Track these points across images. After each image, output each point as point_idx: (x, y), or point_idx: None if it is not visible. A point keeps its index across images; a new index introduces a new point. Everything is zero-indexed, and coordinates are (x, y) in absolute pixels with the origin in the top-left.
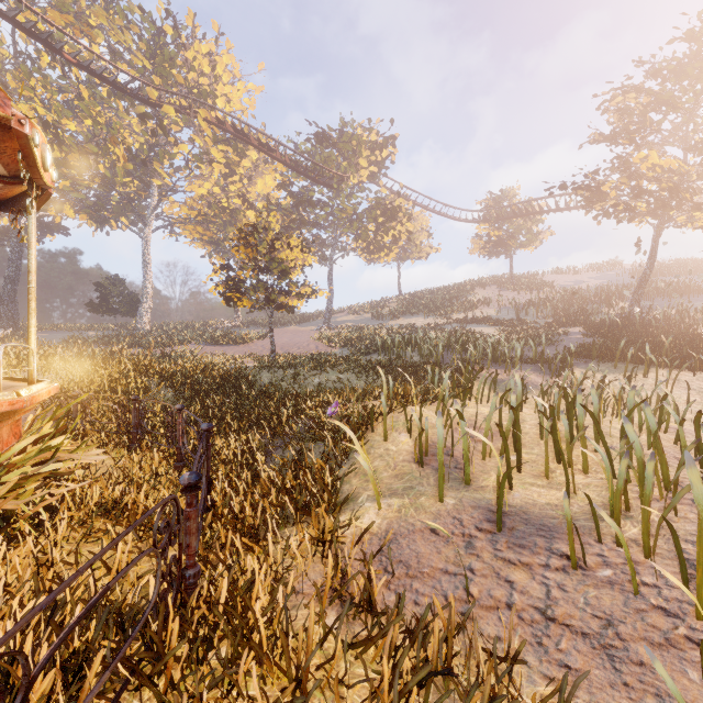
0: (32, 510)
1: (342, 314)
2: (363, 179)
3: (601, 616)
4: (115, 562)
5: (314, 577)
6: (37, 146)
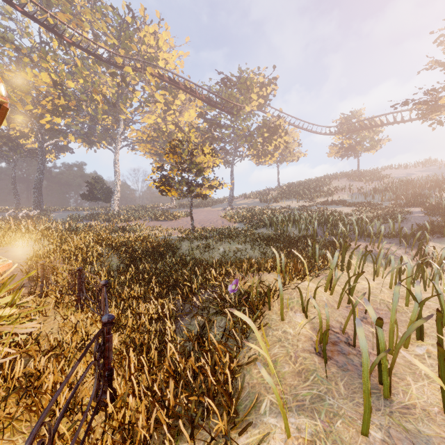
0: None
1: (239, 199)
2: (254, 108)
3: None
4: None
5: None
6: None
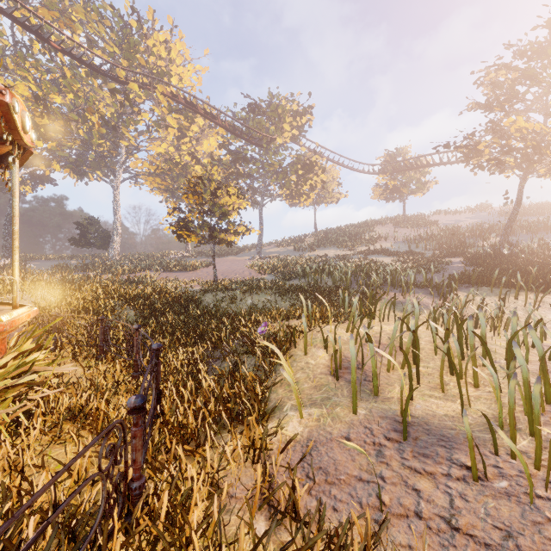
0: (11, 416)
1: (270, 247)
2: (286, 140)
3: (501, 527)
4: (76, 467)
5: (246, 481)
6: (17, 112)
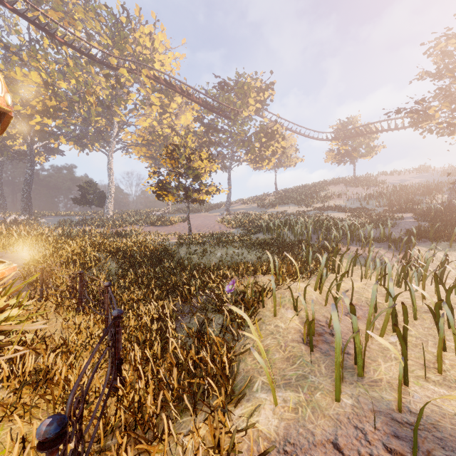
0: None
1: (237, 204)
2: (251, 113)
3: None
4: None
5: None
6: None
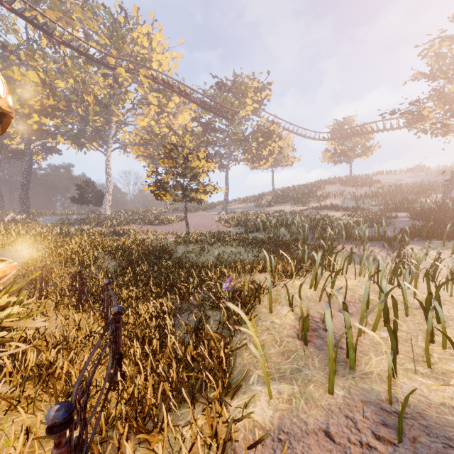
0: None
1: (234, 203)
2: (248, 113)
3: None
4: None
5: None
6: None
